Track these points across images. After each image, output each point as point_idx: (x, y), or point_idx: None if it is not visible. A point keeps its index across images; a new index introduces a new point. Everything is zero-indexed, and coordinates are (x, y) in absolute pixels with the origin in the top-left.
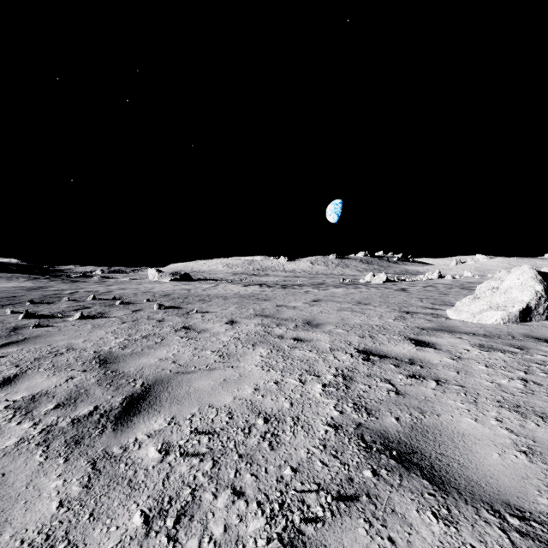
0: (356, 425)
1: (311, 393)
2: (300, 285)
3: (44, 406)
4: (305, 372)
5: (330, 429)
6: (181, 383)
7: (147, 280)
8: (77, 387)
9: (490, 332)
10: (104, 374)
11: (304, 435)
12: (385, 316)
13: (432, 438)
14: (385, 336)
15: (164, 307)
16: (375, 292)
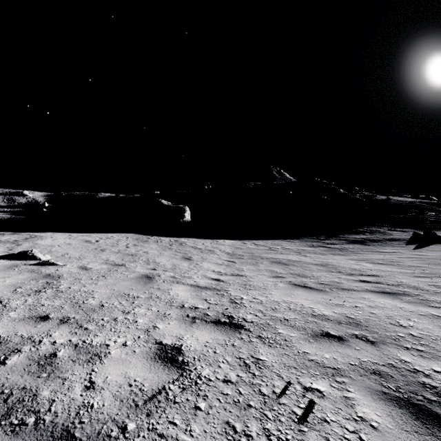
0: None
1: None
2: None
3: None
4: None
5: None
6: None
7: None
8: None
9: None
10: None
11: None
12: None
13: None
14: None
15: None
16: None
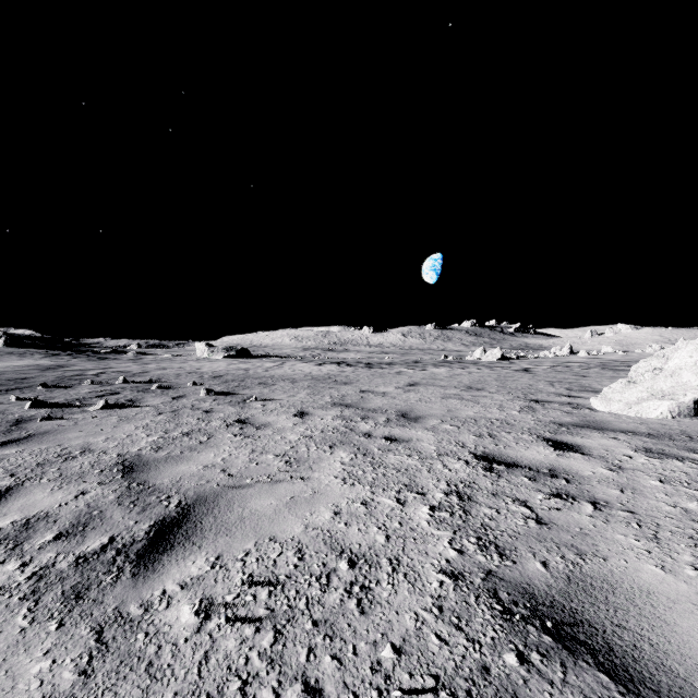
0: (484, 573)
1: (414, 520)
2: (390, 364)
3: (40, 536)
4: (404, 487)
5: (447, 579)
6: (231, 502)
7: (195, 357)
8: (89, 507)
9: (656, 430)
10: (128, 488)
11: (408, 589)
12: (507, 406)
13: (602, 598)
14: (511, 435)
15: (214, 393)
16: (489, 373)
